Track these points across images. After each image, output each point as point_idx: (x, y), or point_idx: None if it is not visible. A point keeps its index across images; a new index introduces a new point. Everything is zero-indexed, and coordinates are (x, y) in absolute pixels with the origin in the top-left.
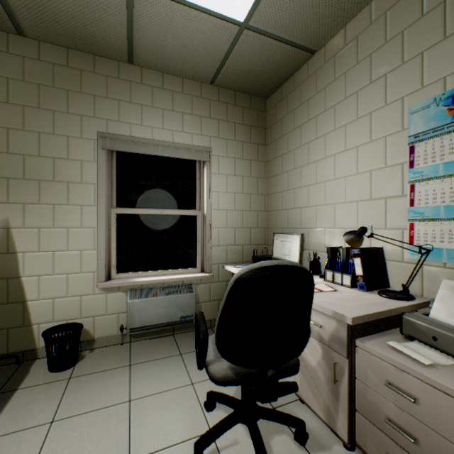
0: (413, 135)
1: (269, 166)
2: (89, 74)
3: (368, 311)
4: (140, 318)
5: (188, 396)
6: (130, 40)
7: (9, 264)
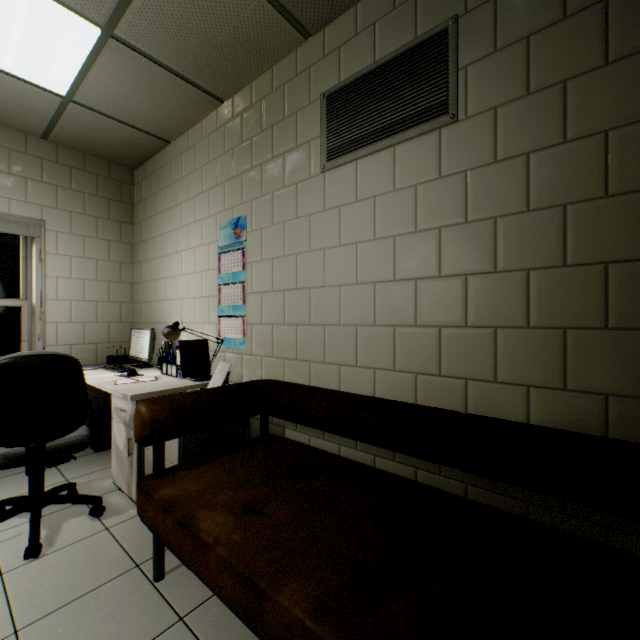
0: (221, 247)
1: (137, 250)
2: None
3: (154, 390)
4: None
5: None
6: None
7: None
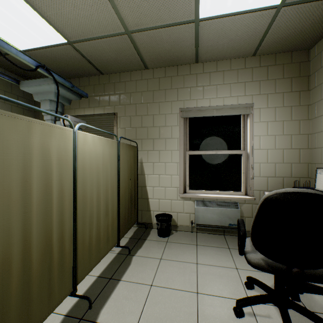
0: None
1: (313, 108)
2: (174, 78)
3: None
4: (202, 219)
5: (233, 274)
6: (196, 50)
7: (142, 180)
